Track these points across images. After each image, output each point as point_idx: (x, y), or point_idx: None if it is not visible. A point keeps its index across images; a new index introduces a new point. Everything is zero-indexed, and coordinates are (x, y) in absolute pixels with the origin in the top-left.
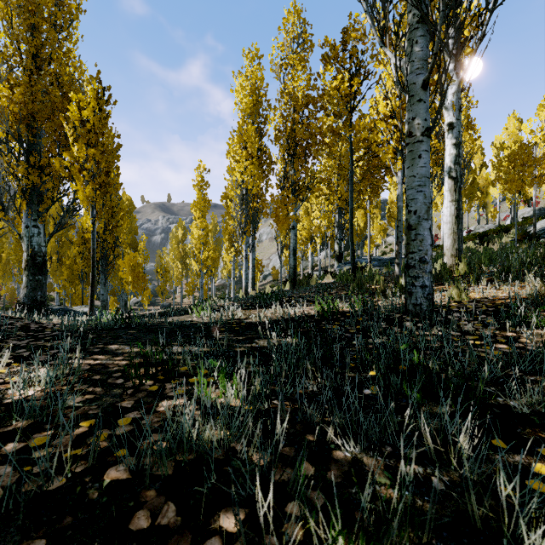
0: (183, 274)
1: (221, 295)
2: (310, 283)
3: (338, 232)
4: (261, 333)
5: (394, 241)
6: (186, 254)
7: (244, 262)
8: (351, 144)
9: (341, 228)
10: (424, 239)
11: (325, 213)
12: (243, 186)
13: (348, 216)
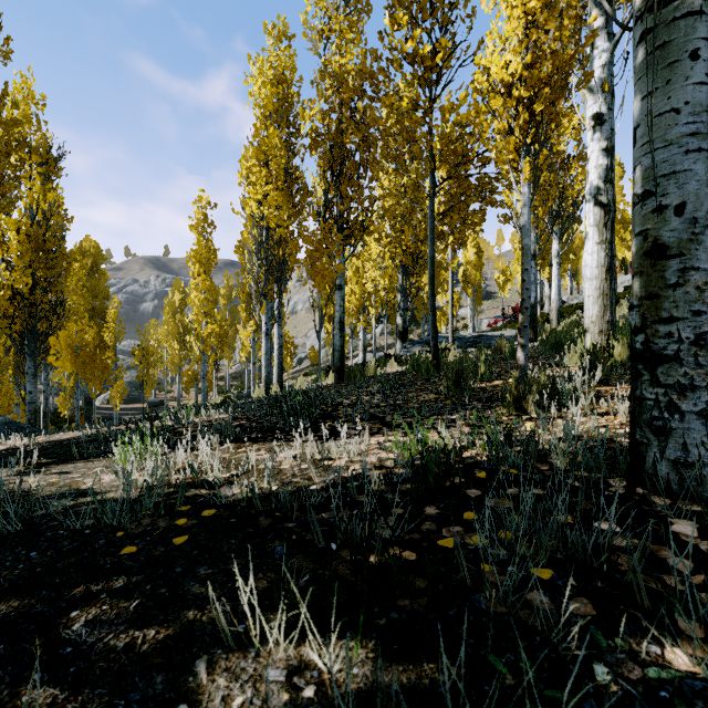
0: (182, 357)
1: (239, 385)
2: (365, 373)
3: (401, 300)
4: (223, 626)
5: (469, 314)
6: (185, 328)
7: (264, 341)
8: (432, 154)
9: (406, 294)
10: (706, 283)
11: (386, 270)
12: (263, 223)
13: (416, 277)
